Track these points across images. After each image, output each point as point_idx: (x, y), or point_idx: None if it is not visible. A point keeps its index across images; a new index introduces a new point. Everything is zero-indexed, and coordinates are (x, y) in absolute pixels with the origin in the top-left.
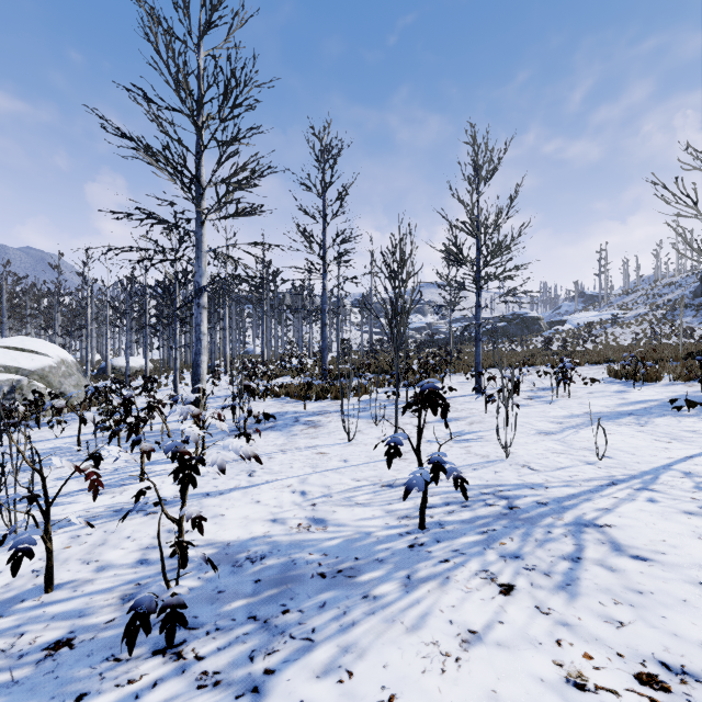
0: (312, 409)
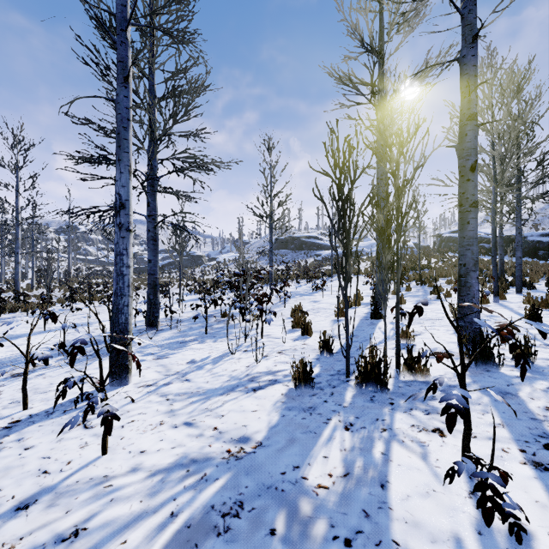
0: (6, 317)
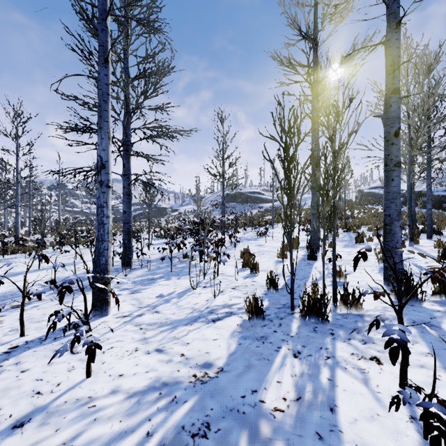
0: (8, 257)
